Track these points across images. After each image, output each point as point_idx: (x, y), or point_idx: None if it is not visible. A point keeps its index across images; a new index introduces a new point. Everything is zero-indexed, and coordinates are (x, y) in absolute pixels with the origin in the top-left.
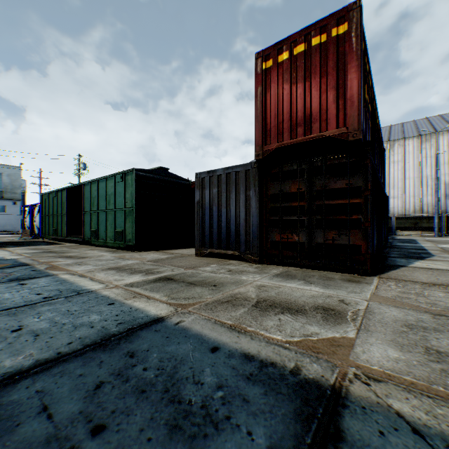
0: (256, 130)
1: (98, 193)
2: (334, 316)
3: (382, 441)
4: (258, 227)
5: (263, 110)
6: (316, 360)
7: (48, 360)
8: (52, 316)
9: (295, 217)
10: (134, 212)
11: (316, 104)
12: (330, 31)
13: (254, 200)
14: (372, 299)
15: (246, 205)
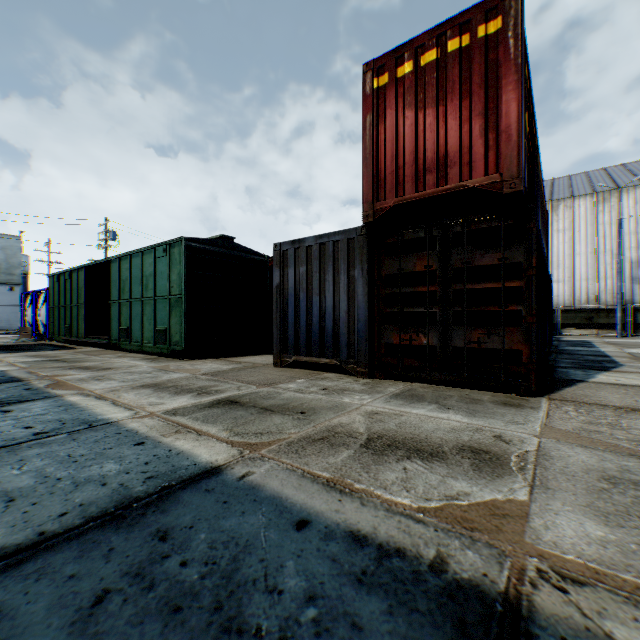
0: (364, 180)
1: (131, 274)
2: (491, 462)
3: None
4: (367, 324)
5: (374, 149)
6: (470, 543)
7: (21, 547)
8: (43, 464)
9: (421, 308)
10: (183, 302)
11: (454, 139)
12: (476, 30)
13: (361, 283)
14: (544, 435)
15: (349, 291)
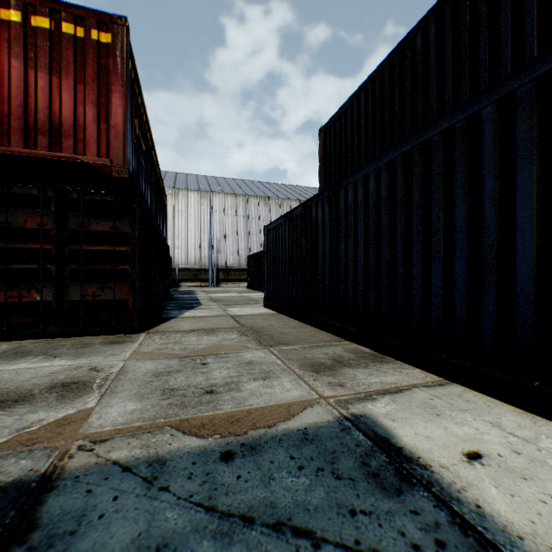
0: None
1: None
2: (78, 389)
3: (88, 498)
4: None
5: None
6: (28, 454)
7: None
8: None
9: (35, 265)
10: None
11: (70, 114)
12: (91, 31)
13: None
14: (131, 358)
15: None
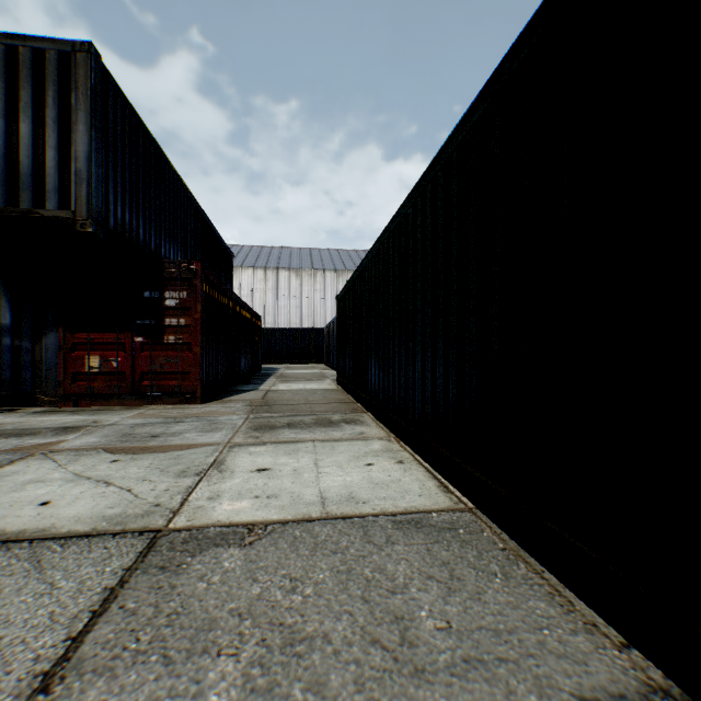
0: None
1: None
2: None
3: None
4: None
5: None
6: None
7: None
8: None
9: None
10: None
11: None
12: None
13: None
14: None
15: None
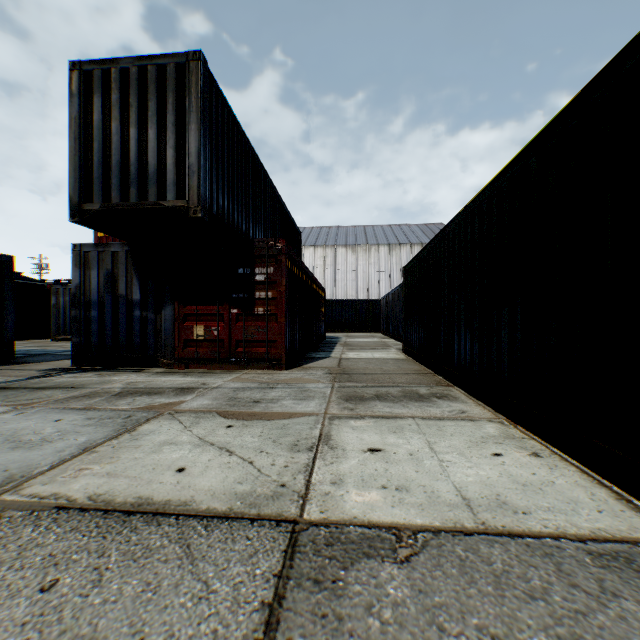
0: None
1: None
2: None
3: None
4: None
5: None
6: None
7: None
8: None
9: None
10: None
11: None
12: None
13: None
14: None
15: None
